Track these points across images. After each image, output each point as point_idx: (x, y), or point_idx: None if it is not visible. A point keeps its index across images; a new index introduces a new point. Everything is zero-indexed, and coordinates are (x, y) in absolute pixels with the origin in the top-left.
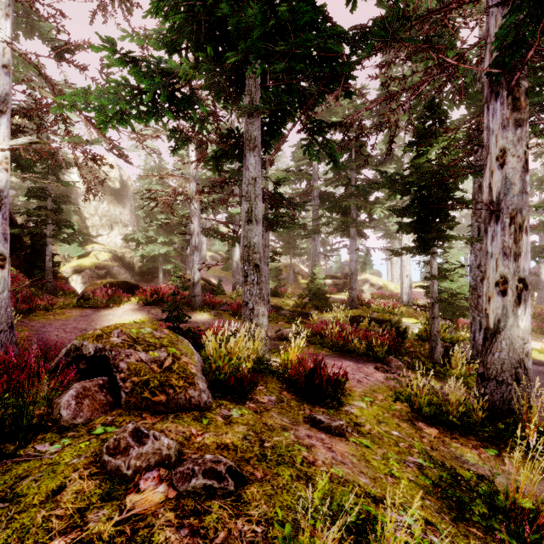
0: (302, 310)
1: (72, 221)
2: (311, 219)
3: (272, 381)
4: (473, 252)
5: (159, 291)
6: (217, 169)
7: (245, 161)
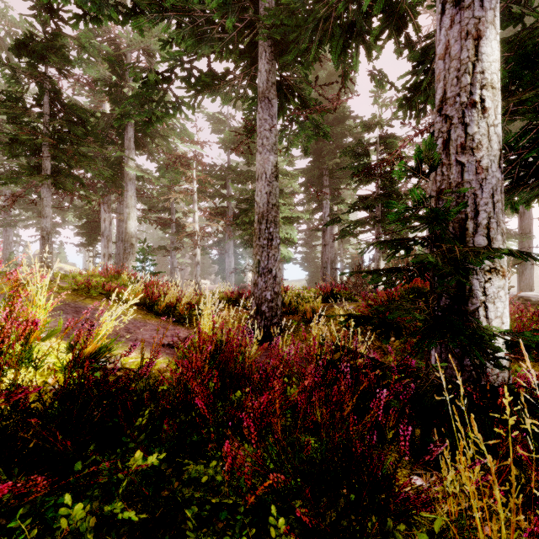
0: None
1: None
2: None
3: None
4: (117, 248)
5: None
6: None
7: None
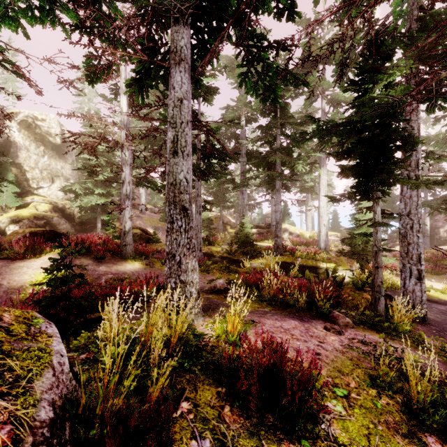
0: (232, 257)
1: (10, 173)
2: (238, 177)
3: (205, 381)
4: (402, 200)
5: (86, 240)
6: (138, 96)
7: (170, 79)
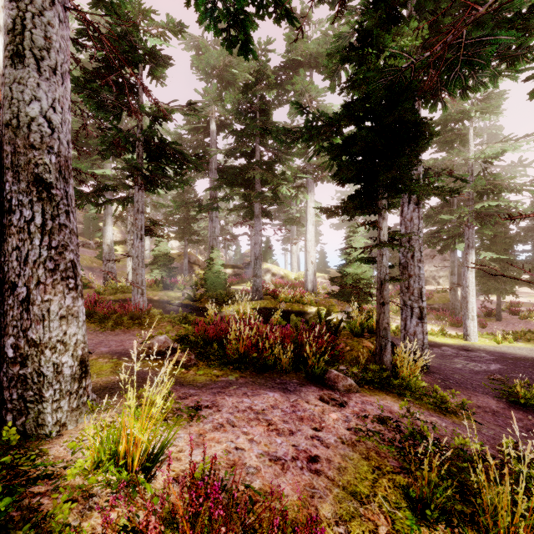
0: (196, 304)
1: None
2: None
3: None
4: (403, 223)
5: None
6: None
7: None
